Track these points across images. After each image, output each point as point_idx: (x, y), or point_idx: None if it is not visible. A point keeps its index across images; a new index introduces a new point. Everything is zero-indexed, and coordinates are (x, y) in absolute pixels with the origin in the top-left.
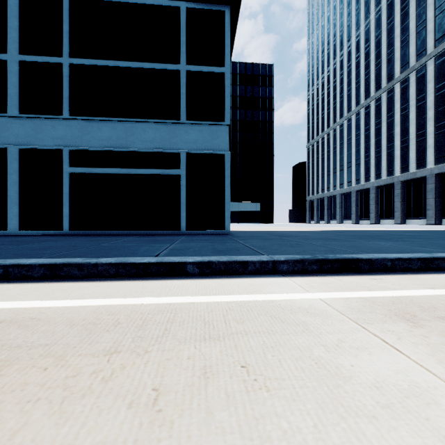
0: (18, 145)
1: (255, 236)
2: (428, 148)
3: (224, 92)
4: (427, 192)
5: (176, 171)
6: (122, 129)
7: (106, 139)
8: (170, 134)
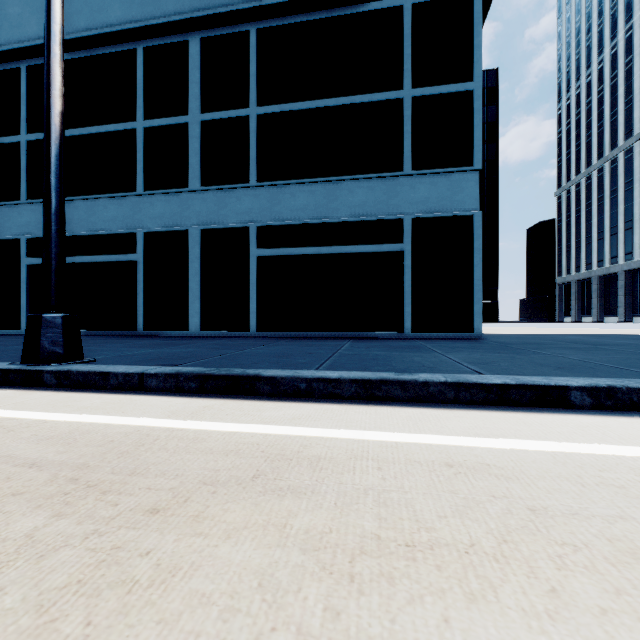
0: (199, 226)
1: (540, 344)
2: None
3: (472, 120)
4: None
5: (397, 246)
6: (321, 193)
7: (301, 208)
8: (387, 193)
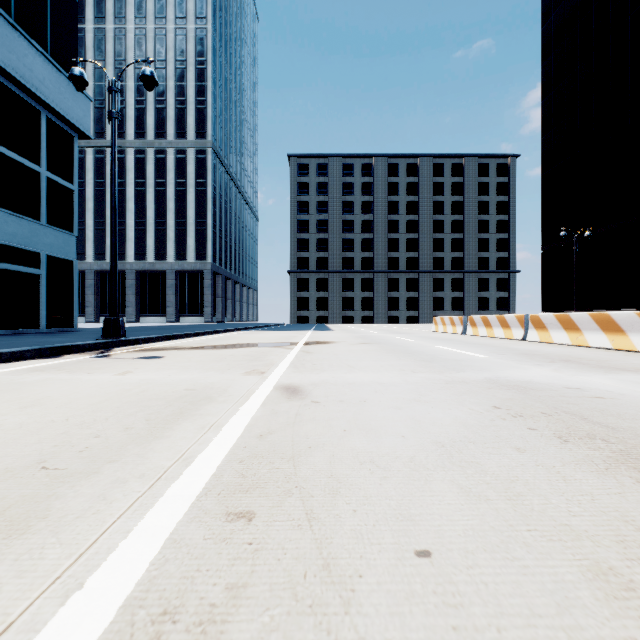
0: None
1: None
2: (88, 241)
3: (74, 207)
4: (88, 288)
5: (38, 271)
6: None
7: None
8: (31, 232)
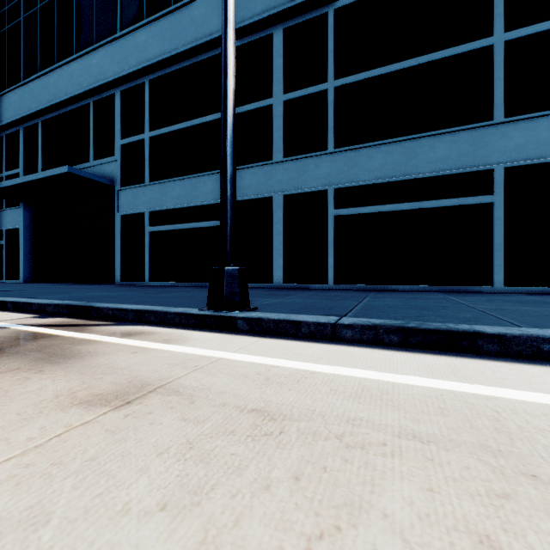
0: (281, 192)
1: None
2: None
3: None
4: None
5: (485, 197)
6: (399, 152)
7: (377, 169)
8: (473, 145)
